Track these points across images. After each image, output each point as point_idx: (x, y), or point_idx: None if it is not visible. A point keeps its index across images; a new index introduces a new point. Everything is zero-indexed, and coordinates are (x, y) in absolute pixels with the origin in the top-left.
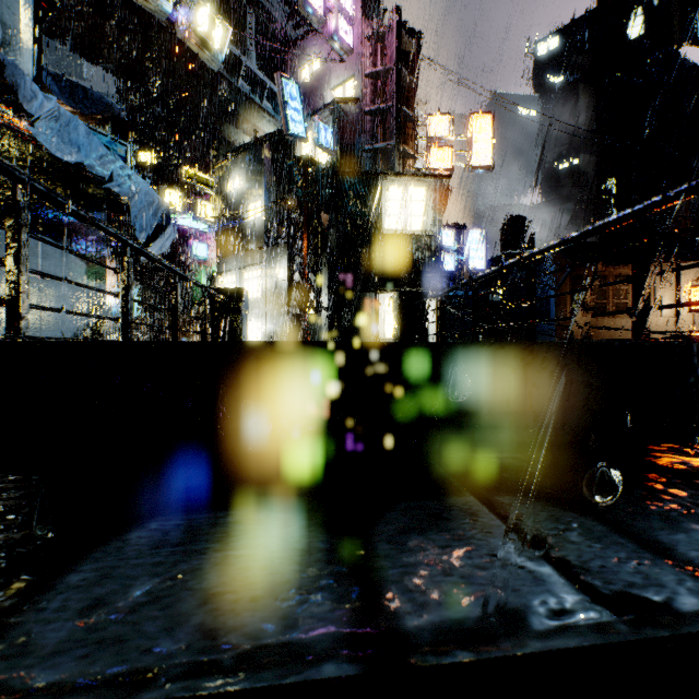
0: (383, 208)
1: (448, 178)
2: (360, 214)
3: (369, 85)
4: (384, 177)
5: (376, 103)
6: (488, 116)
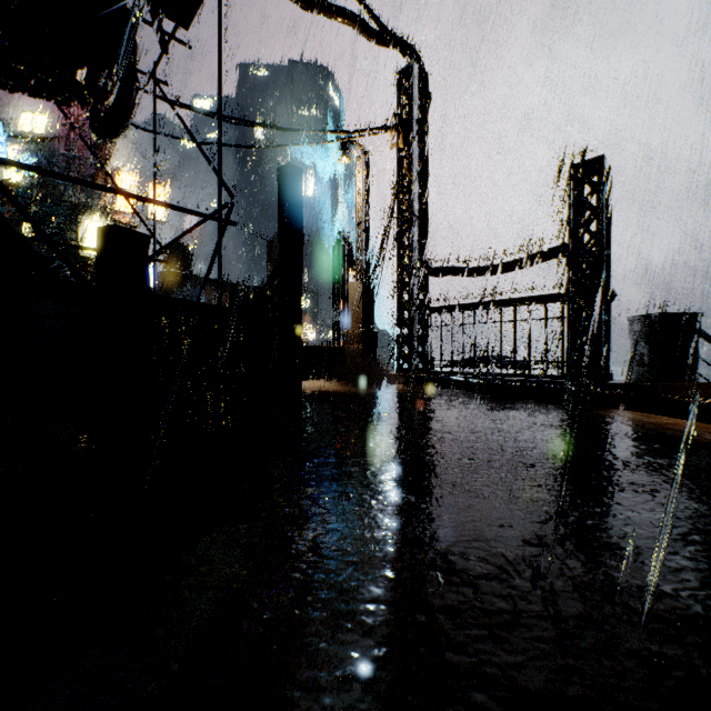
0: (80, 235)
1: (135, 228)
2: (59, 236)
3: (63, 131)
4: (82, 213)
5: (69, 147)
6: (162, 188)
